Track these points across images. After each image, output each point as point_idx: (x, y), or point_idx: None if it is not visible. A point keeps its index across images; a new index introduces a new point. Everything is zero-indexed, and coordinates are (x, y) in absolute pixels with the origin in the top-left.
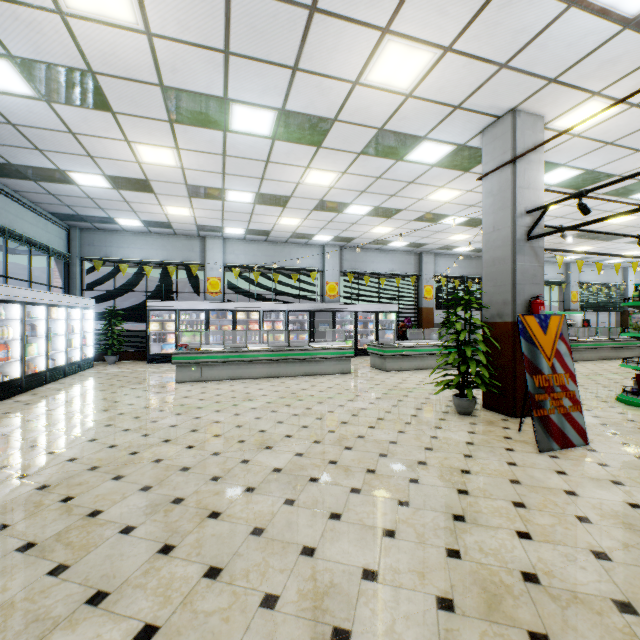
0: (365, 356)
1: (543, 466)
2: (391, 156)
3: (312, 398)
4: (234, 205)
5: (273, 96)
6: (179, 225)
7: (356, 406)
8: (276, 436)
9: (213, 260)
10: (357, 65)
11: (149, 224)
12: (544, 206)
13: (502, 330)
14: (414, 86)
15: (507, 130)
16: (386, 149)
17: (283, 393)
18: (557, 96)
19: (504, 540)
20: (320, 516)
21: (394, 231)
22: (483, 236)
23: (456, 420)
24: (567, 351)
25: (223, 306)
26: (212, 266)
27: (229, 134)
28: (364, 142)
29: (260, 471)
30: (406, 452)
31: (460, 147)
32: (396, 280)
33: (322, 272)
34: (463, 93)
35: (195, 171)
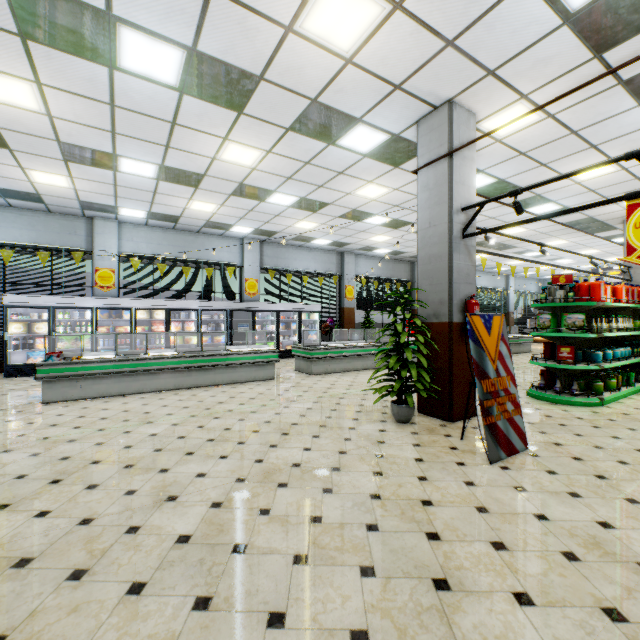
0: (288, 358)
1: (501, 482)
2: (323, 138)
3: (232, 414)
4: (130, 179)
5: (180, 25)
6: (54, 199)
7: (285, 421)
8: (183, 477)
9: (104, 247)
10: (292, 2)
11: (7, 194)
12: (480, 203)
13: (439, 331)
14: (356, 49)
15: (444, 122)
16: (318, 128)
17: (194, 410)
18: (491, 92)
19: (506, 614)
20: (253, 625)
21: (319, 227)
22: (419, 232)
23: (397, 430)
24: (508, 352)
25: (117, 303)
26: (103, 254)
27: (118, 73)
28: (294, 115)
29: (156, 546)
30: (354, 482)
31: (394, 137)
32: (319, 279)
33: (241, 267)
34: (406, 70)
35: (70, 123)
